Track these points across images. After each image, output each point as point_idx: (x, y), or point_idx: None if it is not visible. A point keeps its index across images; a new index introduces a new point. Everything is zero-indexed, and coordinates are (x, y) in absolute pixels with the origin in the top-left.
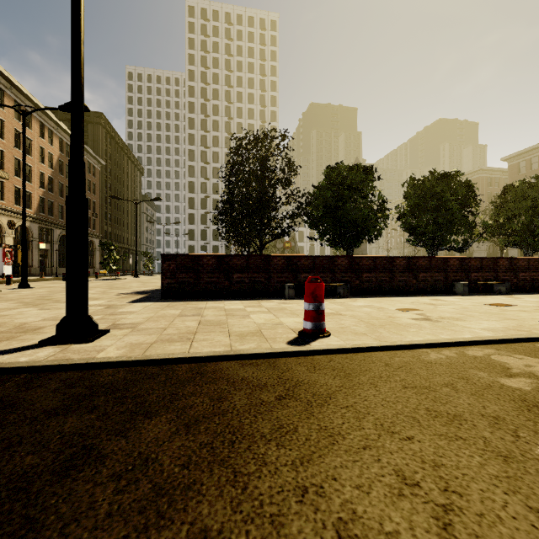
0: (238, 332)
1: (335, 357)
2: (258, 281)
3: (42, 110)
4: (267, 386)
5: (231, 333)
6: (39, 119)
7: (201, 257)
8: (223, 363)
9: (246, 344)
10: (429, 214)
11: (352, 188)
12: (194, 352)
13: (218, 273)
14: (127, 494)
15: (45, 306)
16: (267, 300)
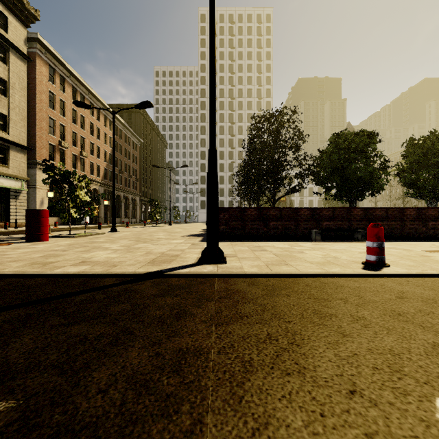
0: (314, 261)
1: (409, 279)
2: (288, 228)
3: (106, 107)
4: (381, 292)
5: (310, 262)
6: (104, 113)
7: (246, 209)
8: (330, 278)
9: (332, 268)
10: (429, 169)
11: (357, 151)
12: (304, 271)
13: (259, 221)
14: (372, 328)
15: (153, 243)
16: (299, 242)
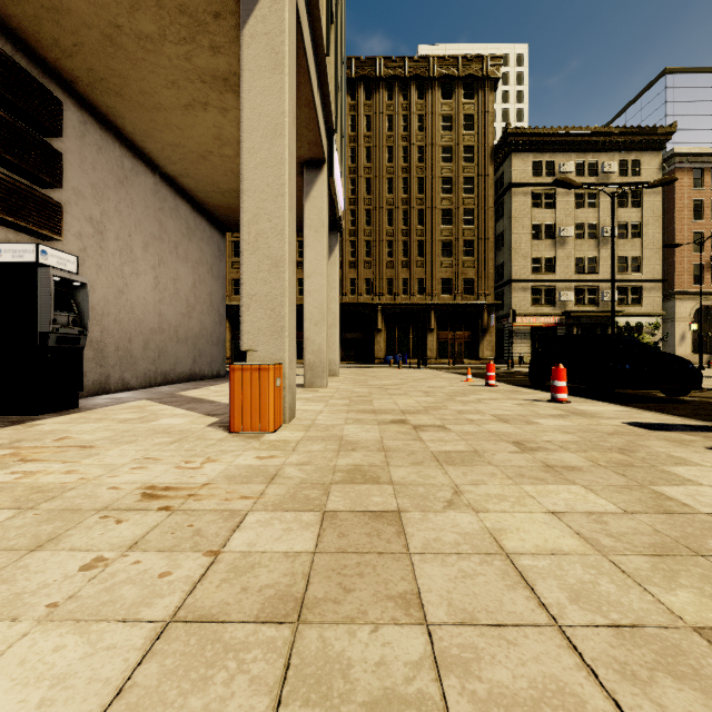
0: None
1: None
2: None
3: None
4: None
5: None
6: None
7: None
8: None
9: None
10: None
11: None
12: None
13: None
14: None
15: None
16: None
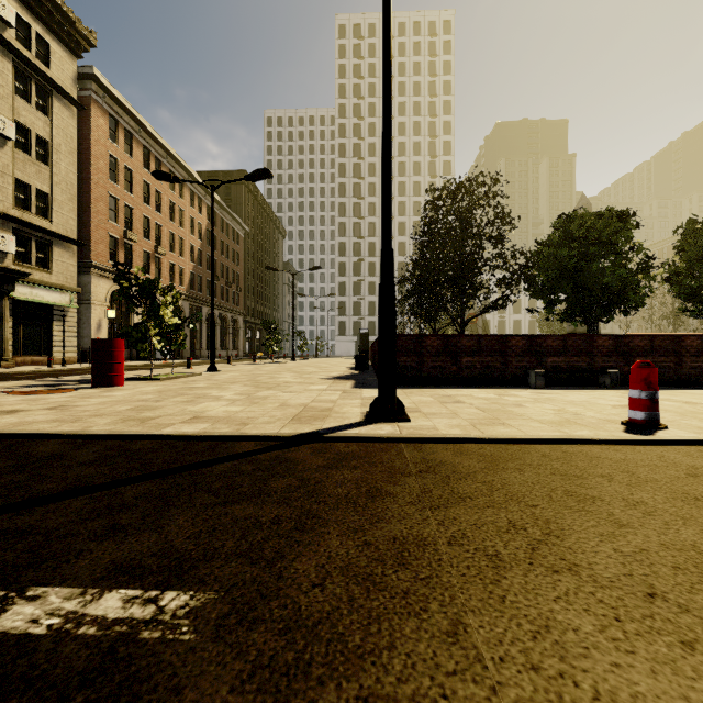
0: (545, 420)
1: (701, 448)
2: (491, 366)
3: (193, 177)
4: (662, 467)
5: (539, 421)
6: (189, 186)
7: (425, 338)
8: (576, 446)
9: (577, 431)
10: None
11: (601, 242)
12: (534, 435)
13: (444, 356)
14: (659, 516)
15: (282, 390)
16: (510, 389)
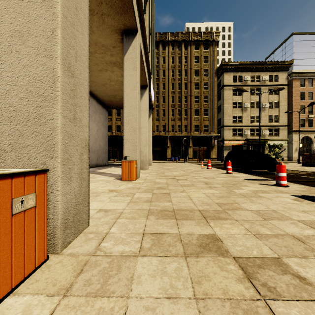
0: None
1: None
2: None
3: None
4: None
5: None
6: None
7: (311, 154)
8: None
9: None
10: None
11: None
12: None
13: None
14: None
15: None
16: None
